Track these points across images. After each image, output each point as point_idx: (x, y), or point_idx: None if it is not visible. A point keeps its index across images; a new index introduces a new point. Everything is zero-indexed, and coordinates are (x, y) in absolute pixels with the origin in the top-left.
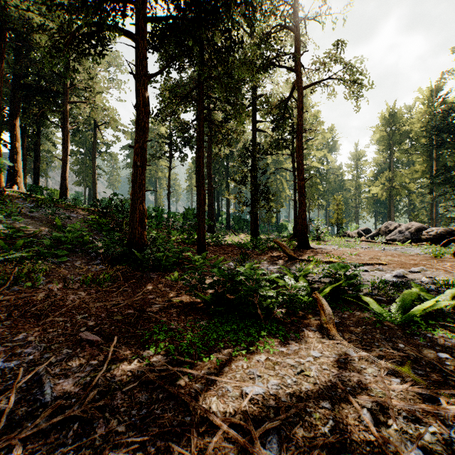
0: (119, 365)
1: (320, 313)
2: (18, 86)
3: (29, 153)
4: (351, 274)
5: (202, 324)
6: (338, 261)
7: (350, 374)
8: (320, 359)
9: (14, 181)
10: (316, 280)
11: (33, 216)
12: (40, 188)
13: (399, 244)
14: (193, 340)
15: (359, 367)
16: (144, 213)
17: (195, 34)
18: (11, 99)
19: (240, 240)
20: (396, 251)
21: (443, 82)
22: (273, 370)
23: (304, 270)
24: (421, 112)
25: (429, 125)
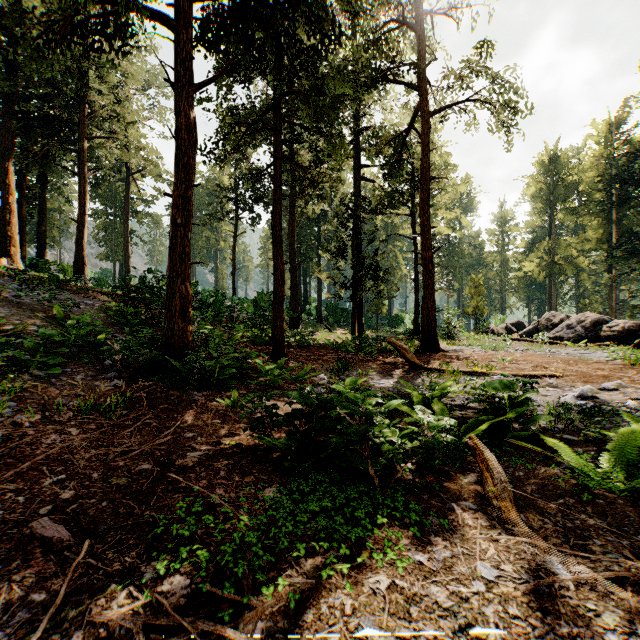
0: (84, 609)
1: (484, 476)
2: (13, 113)
3: (31, 213)
4: (522, 398)
5: (269, 496)
6: (485, 371)
7: (571, 631)
8: (500, 586)
9: (7, 253)
10: (456, 404)
11: (21, 303)
12: (47, 262)
13: (569, 344)
14: (247, 538)
15: (583, 608)
16: (188, 298)
17: (267, 25)
18: (2, 132)
19: (337, 339)
20: (568, 355)
21: (628, 113)
22: (407, 620)
23: (439, 388)
24: (596, 155)
25: (606, 174)
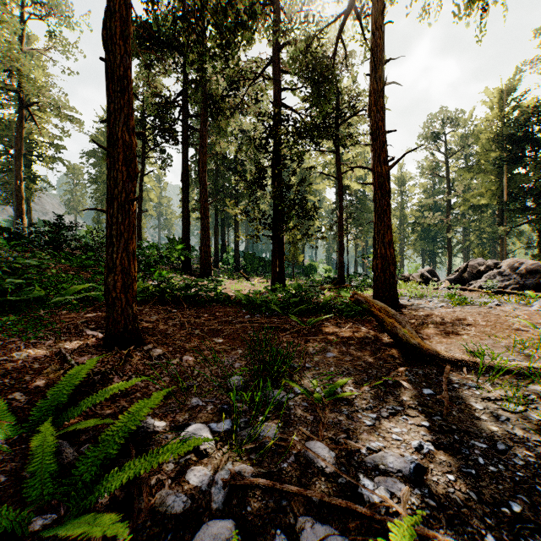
0: None
1: None
2: None
3: None
4: None
5: None
6: None
7: None
8: None
9: None
10: None
11: None
12: None
13: (529, 294)
14: None
15: None
16: None
17: None
18: None
19: (254, 288)
20: None
21: (519, 80)
22: None
23: None
24: (490, 119)
25: (500, 135)
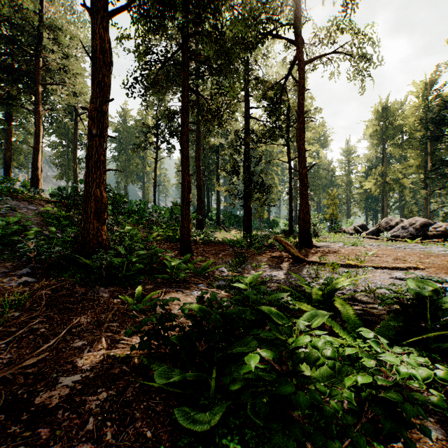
0: None
1: None
2: None
3: None
4: (442, 301)
5: None
6: (357, 263)
7: None
8: None
9: None
10: (348, 297)
11: None
12: (11, 179)
13: (407, 241)
14: None
15: None
16: (102, 201)
17: None
18: None
19: (232, 237)
20: (413, 249)
21: (438, 75)
22: None
23: (332, 283)
24: (416, 106)
25: (423, 119)
